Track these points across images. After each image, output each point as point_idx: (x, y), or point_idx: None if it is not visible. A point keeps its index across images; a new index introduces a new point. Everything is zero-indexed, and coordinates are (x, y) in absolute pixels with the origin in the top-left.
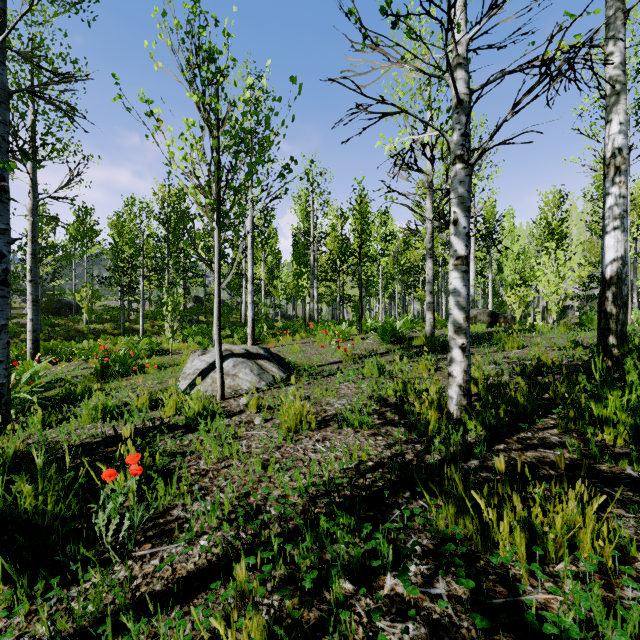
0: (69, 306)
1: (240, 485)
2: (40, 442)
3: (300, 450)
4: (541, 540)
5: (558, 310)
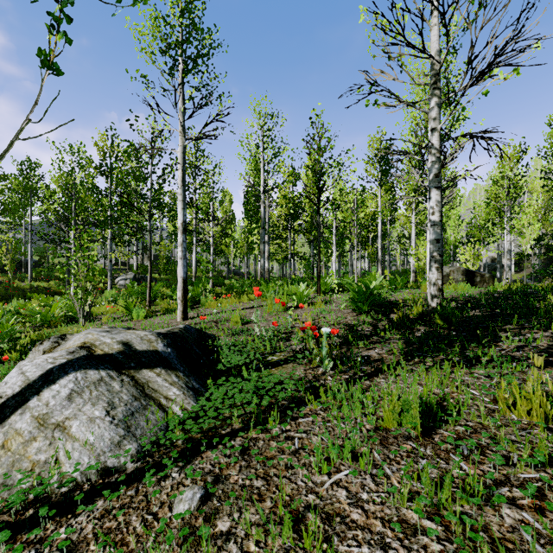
0: (21, 263)
1: None
2: None
3: None
4: None
5: None
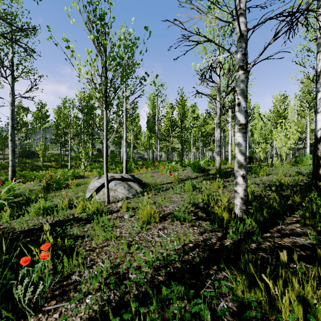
0: (34, 153)
1: (114, 258)
2: (7, 228)
3: (150, 235)
4: (312, 309)
5: (286, 155)
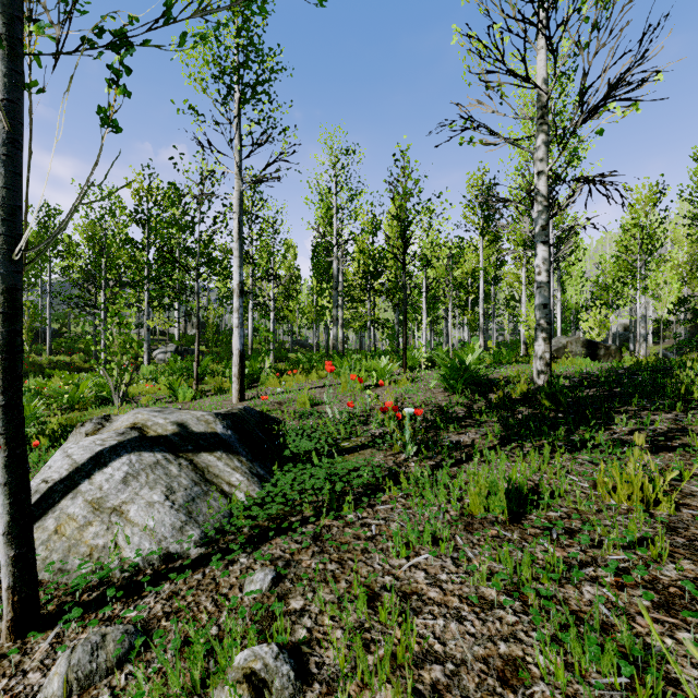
0: (36, 333)
1: None
2: None
3: None
4: None
5: None
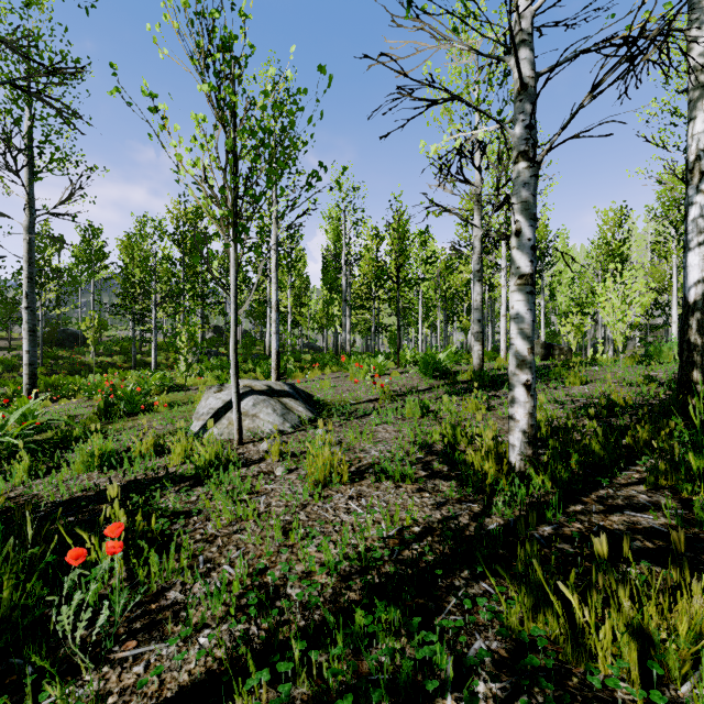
0: (75, 336)
1: (255, 557)
2: (23, 496)
3: (330, 510)
4: (657, 651)
5: (624, 341)
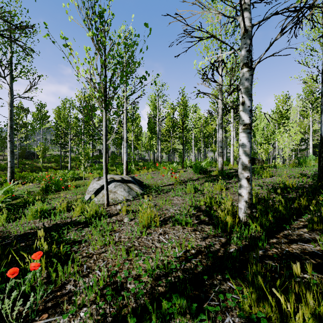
0: (33, 154)
1: (112, 266)
2: (2, 231)
3: (150, 240)
4: None
5: (289, 156)
